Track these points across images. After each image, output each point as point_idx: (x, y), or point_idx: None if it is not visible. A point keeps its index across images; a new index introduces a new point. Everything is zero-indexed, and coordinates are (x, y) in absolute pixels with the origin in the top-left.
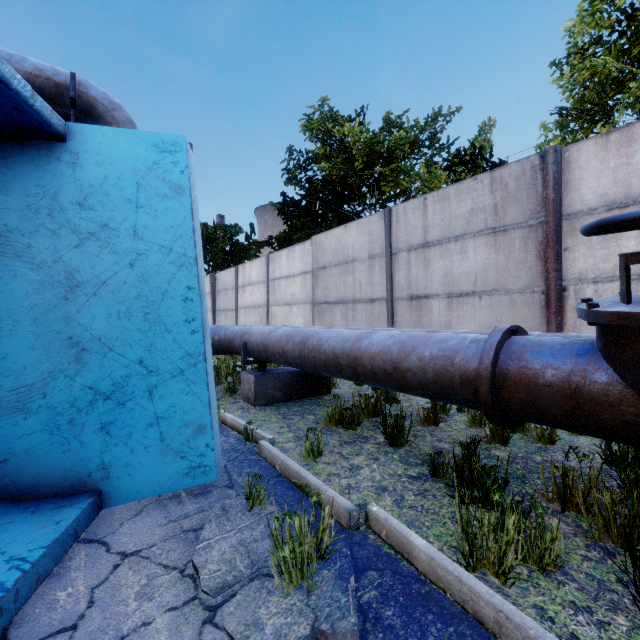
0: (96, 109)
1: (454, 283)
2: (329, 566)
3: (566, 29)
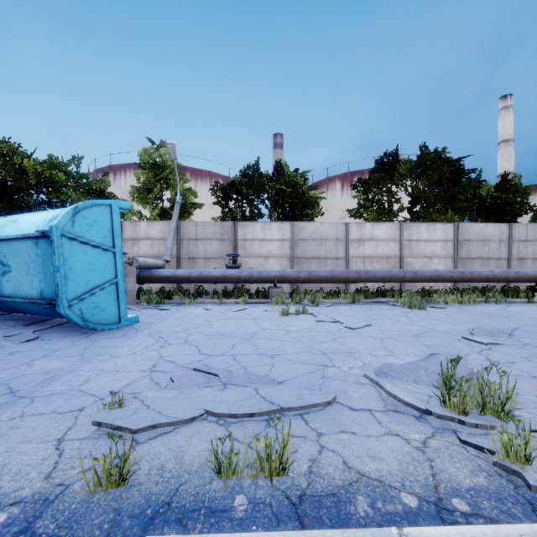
0: None
1: None
2: None
3: (139, 153)
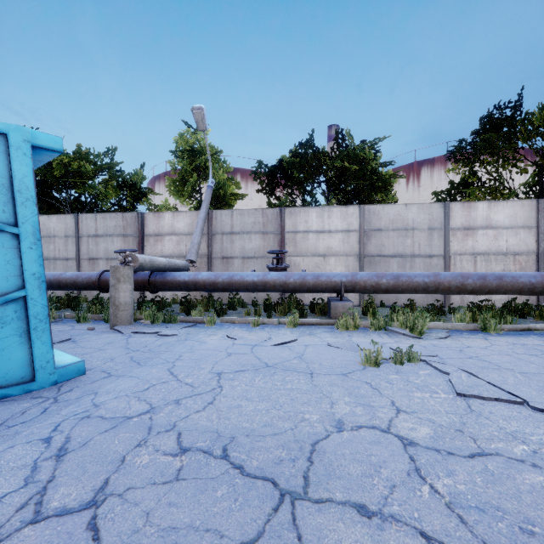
0: None
1: (109, 254)
2: (55, 320)
3: (175, 140)
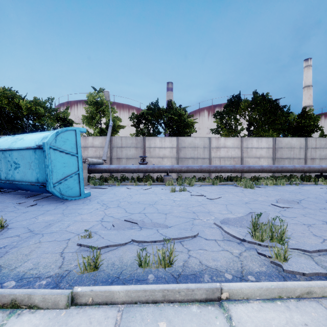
0: None
1: None
2: None
3: (87, 96)
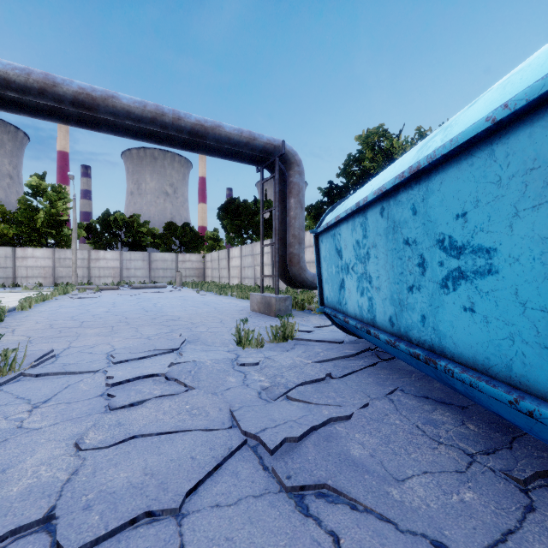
0: (287, 156)
1: None
2: None
3: None
